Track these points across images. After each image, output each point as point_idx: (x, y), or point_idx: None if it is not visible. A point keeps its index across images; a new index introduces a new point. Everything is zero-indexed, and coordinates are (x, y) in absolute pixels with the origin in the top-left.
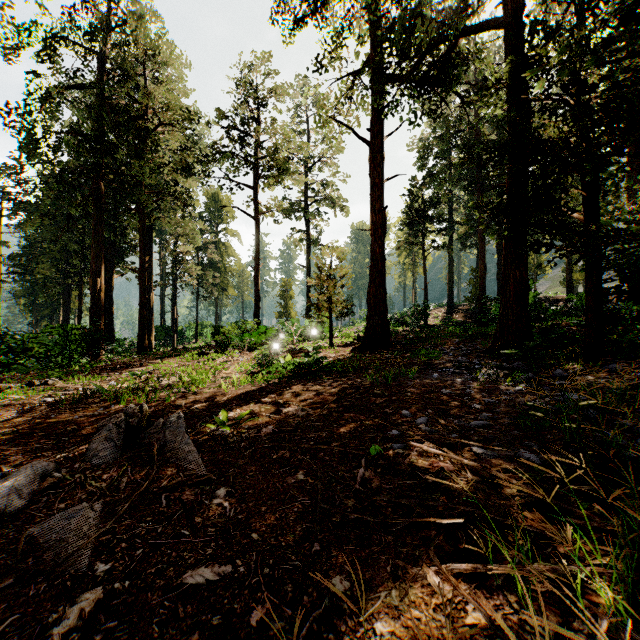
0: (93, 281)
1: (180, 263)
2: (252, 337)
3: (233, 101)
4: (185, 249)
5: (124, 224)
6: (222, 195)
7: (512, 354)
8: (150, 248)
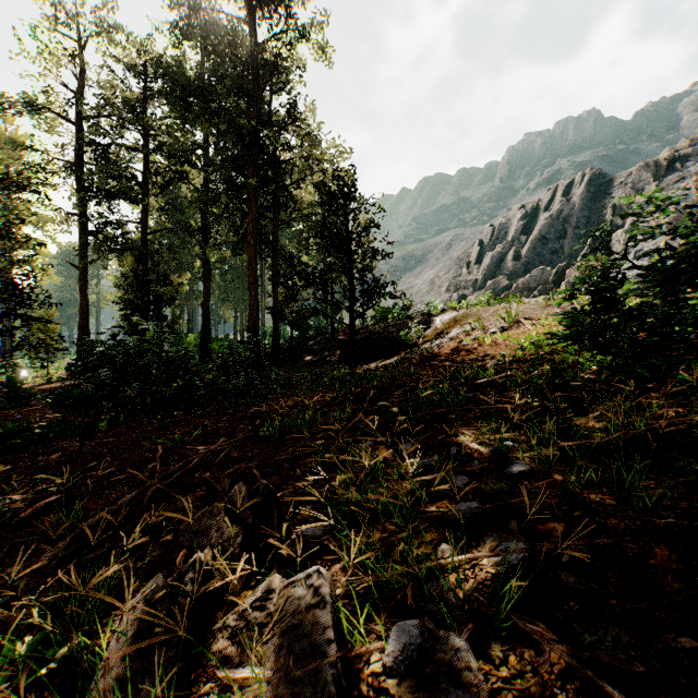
0: None
1: None
2: None
3: None
4: None
5: None
6: None
7: None
8: None
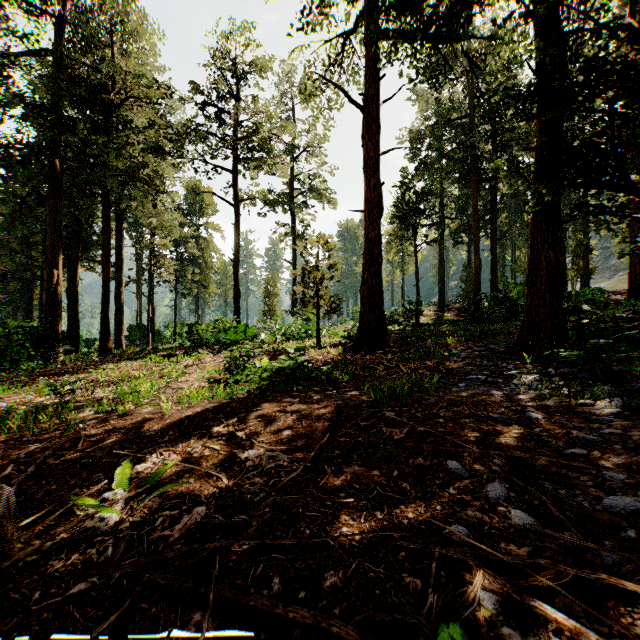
0: (48, 273)
1: (155, 257)
2: (228, 336)
3: (210, 75)
4: (161, 242)
5: (89, 212)
6: (203, 187)
7: (551, 356)
8: (120, 240)
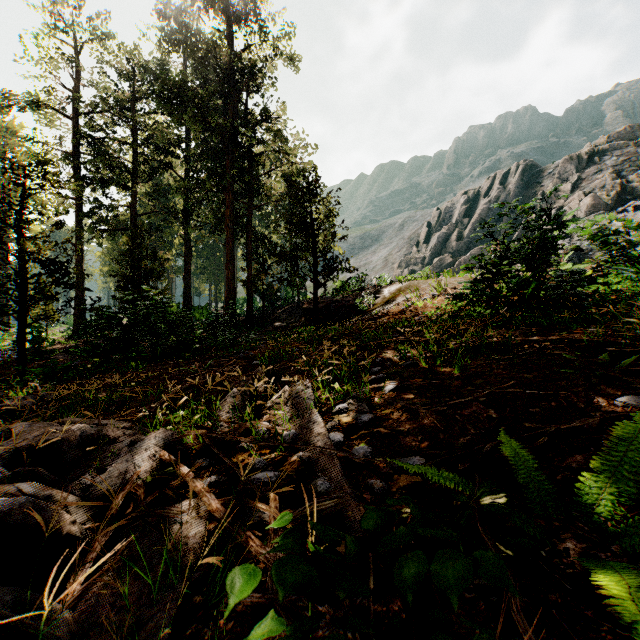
0: None
1: None
2: None
3: None
4: None
5: None
6: None
7: None
8: None
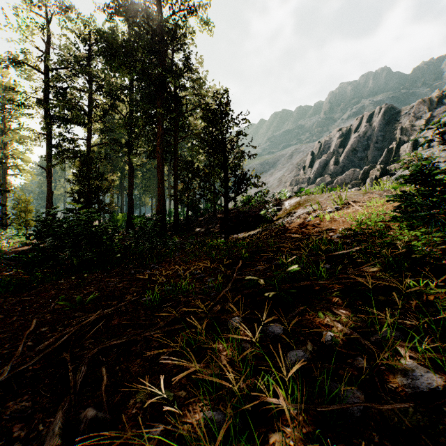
0: None
1: None
2: None
3: None
4: None
5: None
6: None
7: None
8: None
